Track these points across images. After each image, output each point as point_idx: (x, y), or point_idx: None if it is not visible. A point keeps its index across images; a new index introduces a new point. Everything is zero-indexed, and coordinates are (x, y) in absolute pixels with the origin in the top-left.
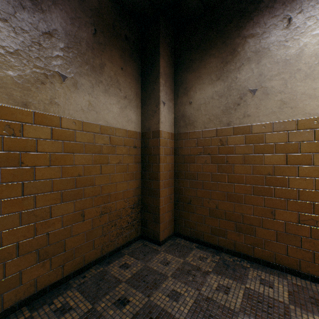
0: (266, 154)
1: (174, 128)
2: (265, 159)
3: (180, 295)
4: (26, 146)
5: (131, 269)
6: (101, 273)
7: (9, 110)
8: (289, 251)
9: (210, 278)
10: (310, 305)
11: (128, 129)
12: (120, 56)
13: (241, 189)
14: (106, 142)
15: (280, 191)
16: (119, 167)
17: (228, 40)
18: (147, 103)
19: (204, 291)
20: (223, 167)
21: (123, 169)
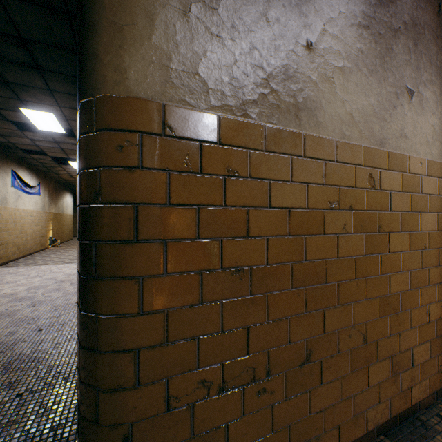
0: None
1: None
2: None
3: None
4: (381, 202)
5: None
6: None
7: (370, 152)
8: None
9: None
10: None
11: None
12: None
13: None
14: None
15: None
16: None
17: None
18: None
19: None
20: None
21: None
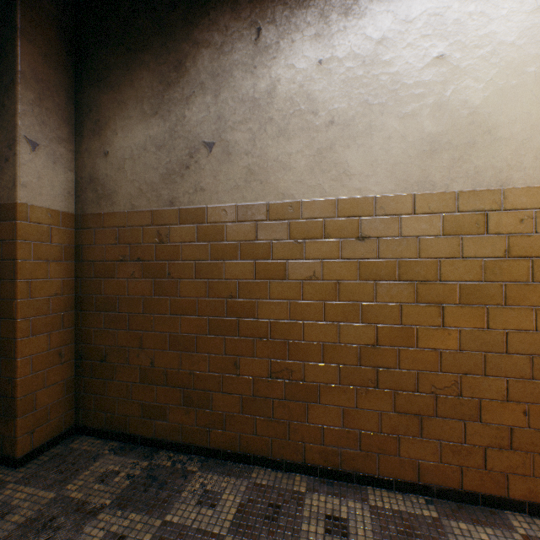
0: (228, 261)
1: (75, 204)
2: (227, 269)
3: None
4: None
5: None
6: None
7: None
8: (258, 428)
9: (95, 525)
10: (263, 523)
11: None
12: None
13: (192, 325)
14: None
15: (247, 325)
16: None
17: (171, 41)
18: None
19: None
20: (163, 285)
21: None
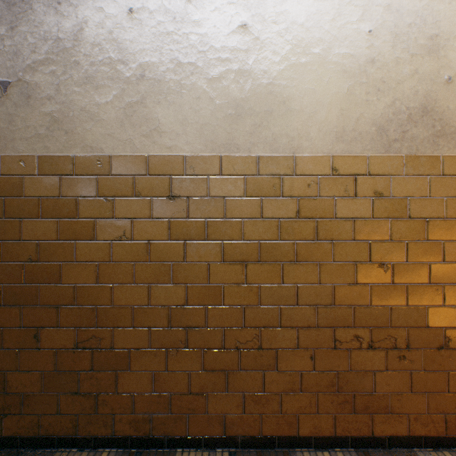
0: (28, 219)
1: None
2: (26, 229)
3: None
4: None
5: None
6: None
7: None
8: (63, 405)
9: None
10: None
11: None
12: None
13: None
14: None
15: (50, 292)
16: None
17: None
18: None
19: None
20: None
21: None
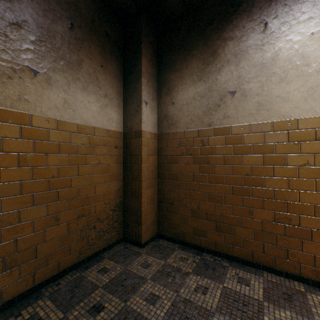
0: (245, 155)
1: (157, 129)
2: (244, 159)
3: (157, 298)
4: None
5: (110, 273)
6: (78, 280)
7: None
8: (265, 249)
9: (189, 279)
10: (283, 301)
11: (109, 128)
12: (100, 53)
13: (221, 189)
14: (84, 142)
15: (258, 191)
16: (99, 168)
17: (209, 41)
18: (129, 102)
19: (182, 292)
20: (204, 168)
21: (104, 170)
